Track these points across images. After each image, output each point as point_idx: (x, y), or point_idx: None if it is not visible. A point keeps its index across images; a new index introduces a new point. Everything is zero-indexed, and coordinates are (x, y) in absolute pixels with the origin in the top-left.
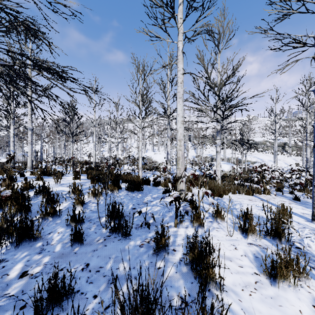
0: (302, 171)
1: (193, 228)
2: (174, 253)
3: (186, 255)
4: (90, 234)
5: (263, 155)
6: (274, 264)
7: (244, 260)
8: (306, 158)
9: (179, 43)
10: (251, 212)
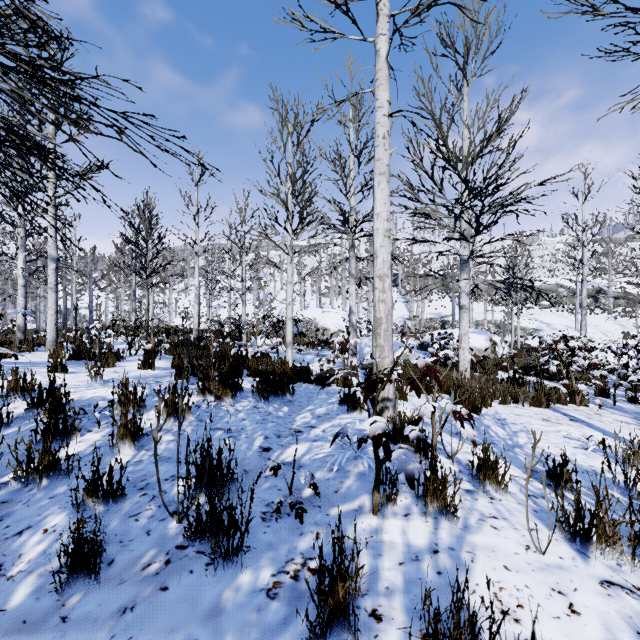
0: None
1: (425, 518)
2: (376, 630)
3: None
4: (132, 538)
5: (552, 315)
6: None
7: None
8: None
9: (379, 40)
10: (575, 466)
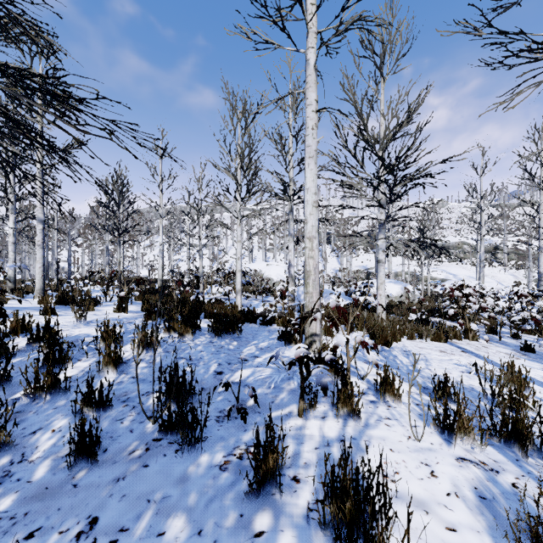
0: (536, 296)
1: (337, 419)
2: (296, 487)
3: (322, 503)
4: (120, 435)
5: (458, 267)
6: (539, 535)
7: (457, 507)
8: (539, 272)
9: (309, 52)
10: (453, 383)
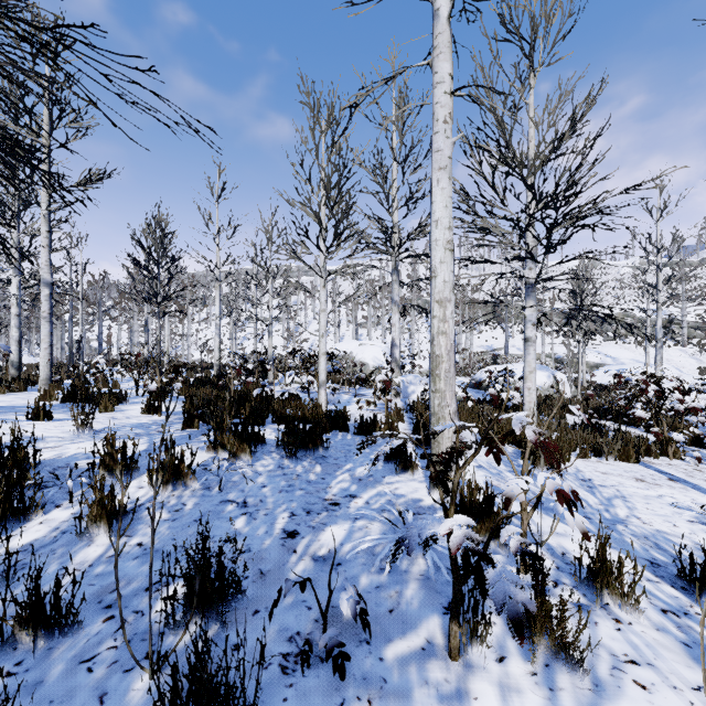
0: None
1: (532, 669)
2: None
3: None
4: None
5: (617, 348)
6: None
7: None
8: None
9: None
10: None
